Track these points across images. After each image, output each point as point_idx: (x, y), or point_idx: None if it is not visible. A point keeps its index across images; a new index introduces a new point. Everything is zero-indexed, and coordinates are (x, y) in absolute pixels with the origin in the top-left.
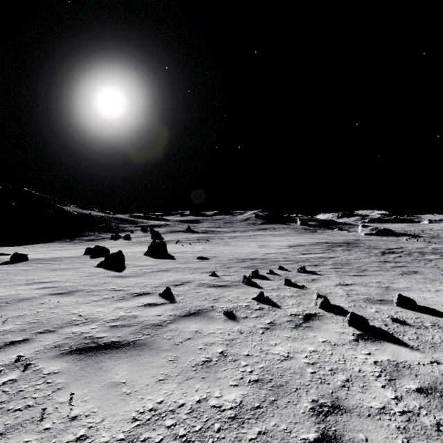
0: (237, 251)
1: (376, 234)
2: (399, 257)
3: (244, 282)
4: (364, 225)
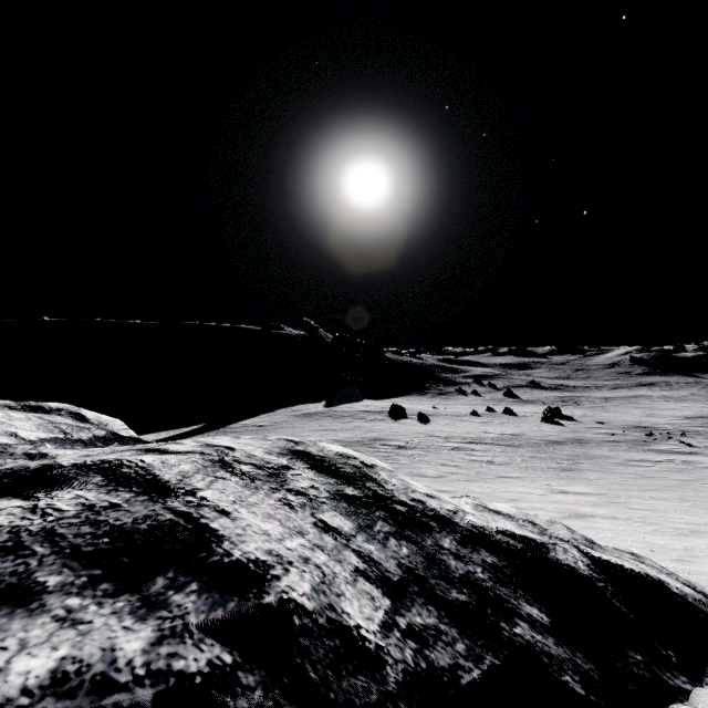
0: (623, 419)
1: None
2: None
3: (645, 436)
4: None
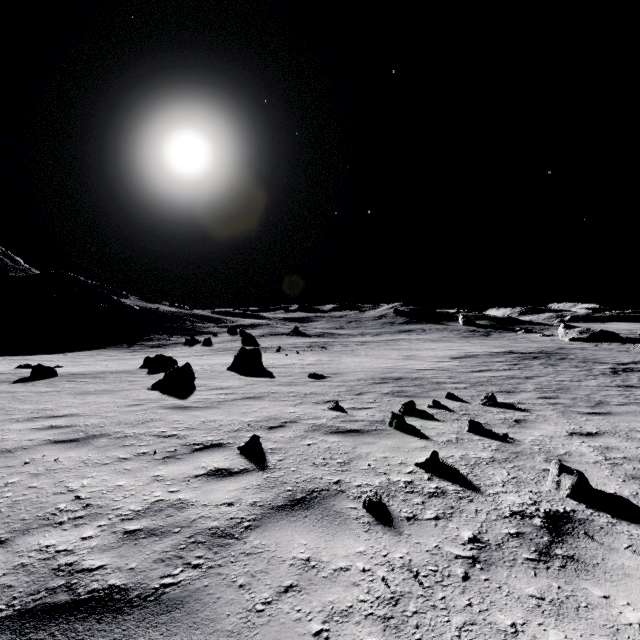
0: (370, 365)
1: (588, 339)
2: None
3: (393, 424)
4: (568, 326)
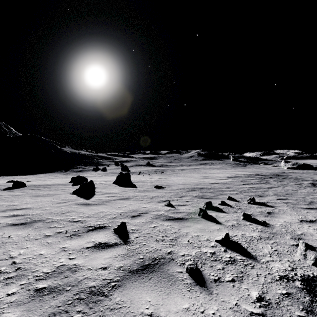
0: (186, 181)
1: (297, 168)
2: None
3: (200, 215)
4: (286, 161)
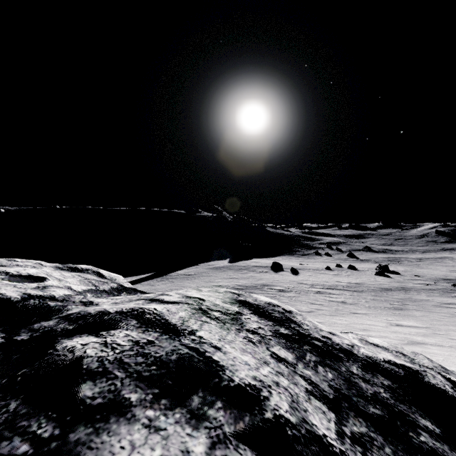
0: (433, 273)
1: None
2: None
3: (451, 286)
4: None
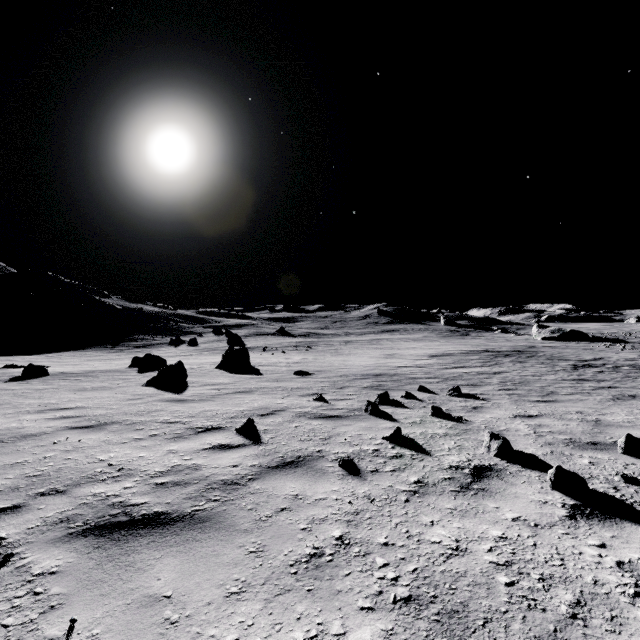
0: (353, 363)
1: (559, 338)
2: (601, 373)
3: (368, 410)
4: (541, 326)
